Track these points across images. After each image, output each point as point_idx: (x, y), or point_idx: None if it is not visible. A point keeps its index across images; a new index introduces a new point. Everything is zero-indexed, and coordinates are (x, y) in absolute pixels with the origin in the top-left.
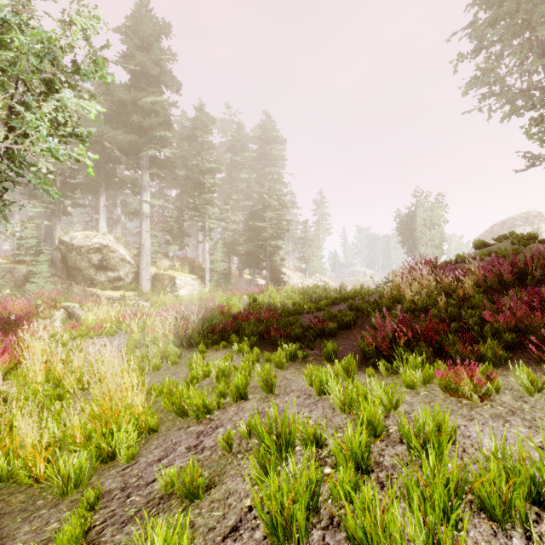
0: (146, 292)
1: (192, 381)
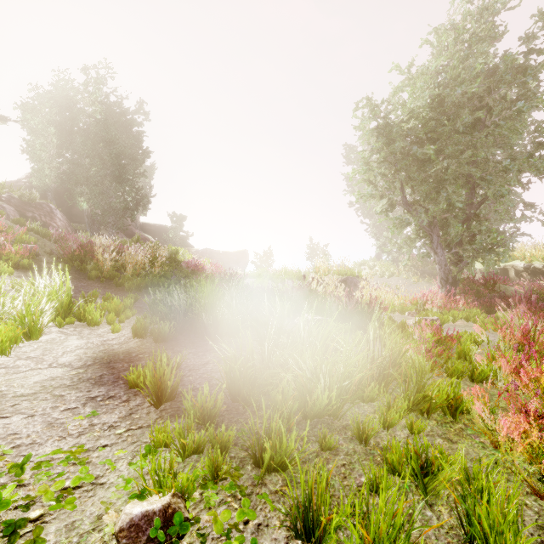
0: None
1: None
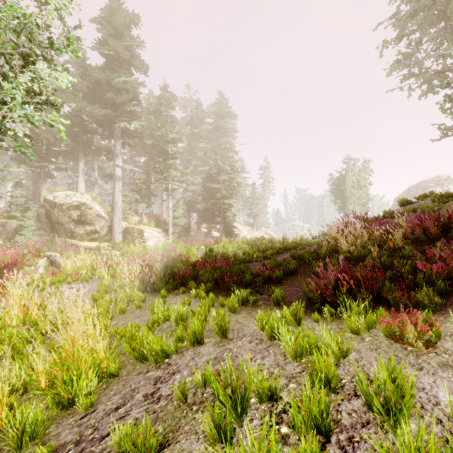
0: (118, 243)
1: (153, 324)
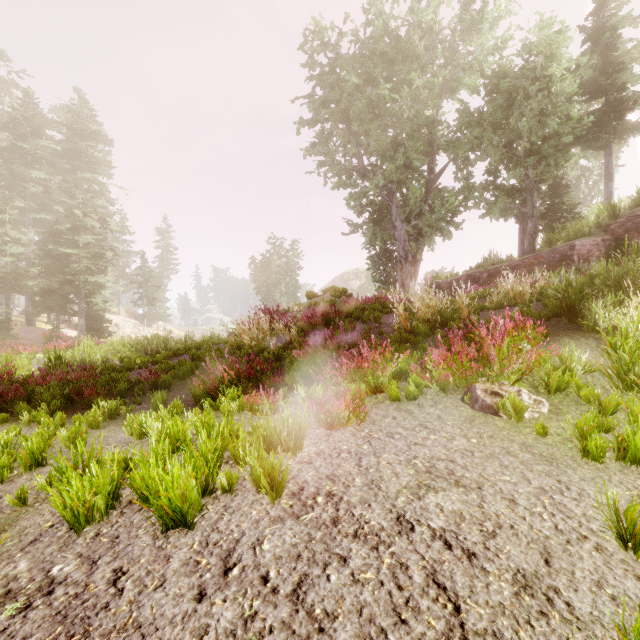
0: None
1: None
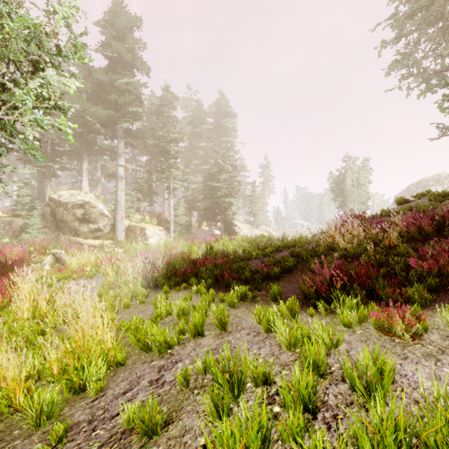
0: (121, 241)
1: (156, 318)
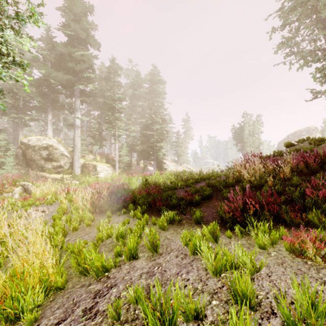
0: (77, 175)
1: (98, 240)
